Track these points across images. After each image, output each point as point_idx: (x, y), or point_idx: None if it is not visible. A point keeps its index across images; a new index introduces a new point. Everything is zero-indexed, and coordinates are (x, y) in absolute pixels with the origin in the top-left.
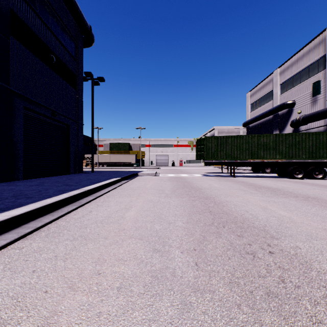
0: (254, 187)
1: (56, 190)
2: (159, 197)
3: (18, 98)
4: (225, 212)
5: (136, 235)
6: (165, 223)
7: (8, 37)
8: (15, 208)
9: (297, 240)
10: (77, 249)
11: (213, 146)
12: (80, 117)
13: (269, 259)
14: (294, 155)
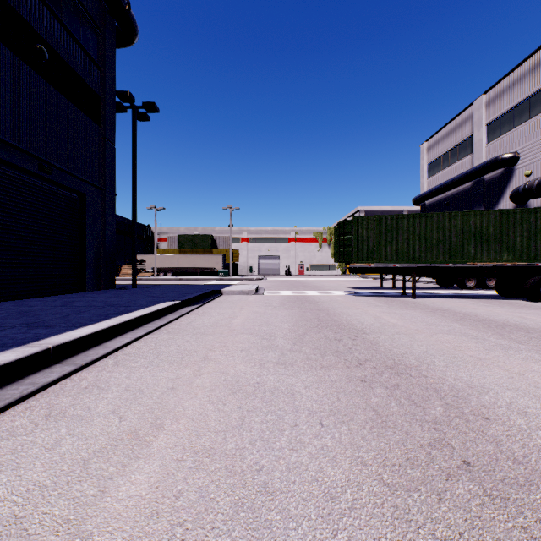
0: (486, 327)
1: None
2: (260, 368)
3: None
4: (537, 476)
5: None
6: None
7: None
8: None
9: None
10: None
11: (371, 235)
12: (110, 179)
13: None
14: (540, 252)
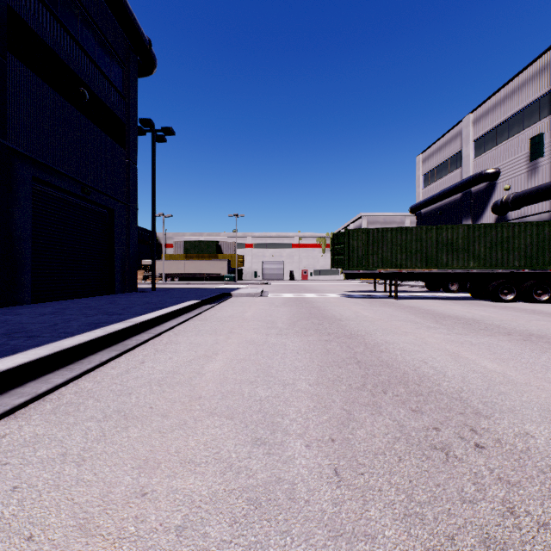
0: (432, 317)
1: (85, 322)
2: (266, 336)
3: (22, 162)
4: (385, 364)
5: (221, 410)
6: (277, 384)
7: (5, 55)
8: (2, 356)
9: (524, 419)
10: (108, 439)
11: (360, 246)
12: (133, 196)
13: (478, 462)
14: (500, 260)
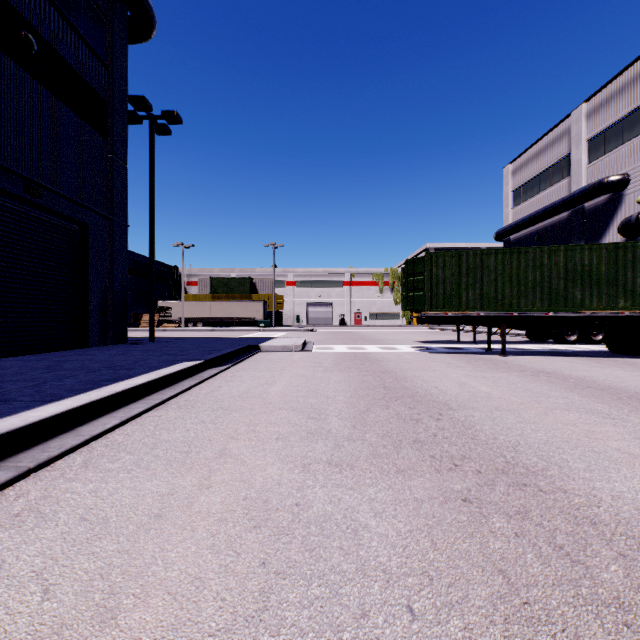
0: (616, 398)
1: None
2: (303, 473)
3: None
4: None
5: None
6: None
7: None
8: None
9: None
10: None
11: (448, 276)
12: (120, 207)
13: None
14: None
